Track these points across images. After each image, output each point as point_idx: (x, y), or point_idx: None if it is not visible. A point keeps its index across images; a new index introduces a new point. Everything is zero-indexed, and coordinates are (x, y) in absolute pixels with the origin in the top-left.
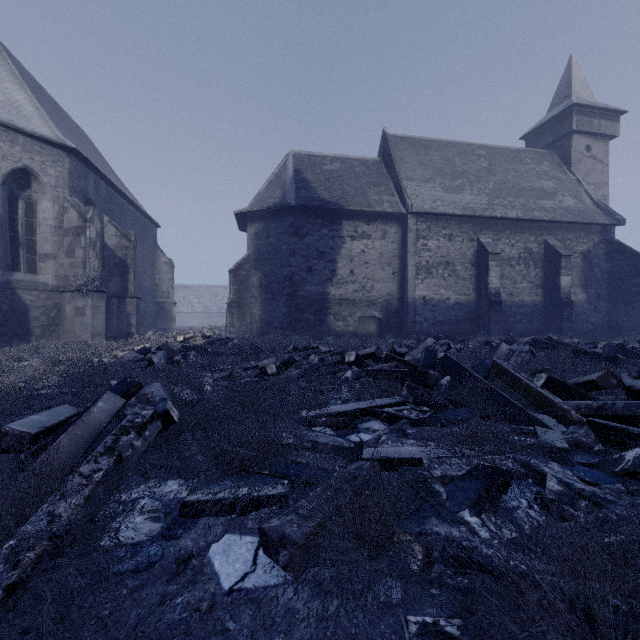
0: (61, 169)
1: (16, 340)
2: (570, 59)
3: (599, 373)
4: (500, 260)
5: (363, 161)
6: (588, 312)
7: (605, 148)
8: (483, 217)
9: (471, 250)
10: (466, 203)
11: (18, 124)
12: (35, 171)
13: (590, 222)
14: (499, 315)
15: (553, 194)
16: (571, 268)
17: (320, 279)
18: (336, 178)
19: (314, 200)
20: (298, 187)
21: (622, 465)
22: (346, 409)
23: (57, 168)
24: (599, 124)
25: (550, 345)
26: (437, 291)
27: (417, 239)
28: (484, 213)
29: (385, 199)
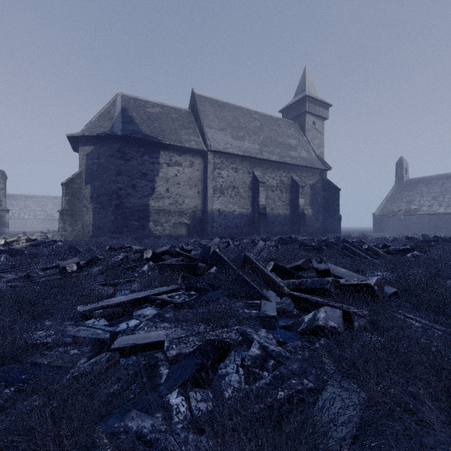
0: None
1: None
2: (305, 68)
3: (303, 260)
4: (266, 187)
5: (177, 110)
6: (313, 221)
7: (322, 125)
8: (256, 158)
9: (249, 179)
10: (246, 148)
11: None
12: None
13: (314, 167)
14: (265, 222)
15: (296, 148)
16: (305, 194)
17: (142, 194)
18: (156, 119)
19: (137, 133)
20: (124, 121)
21: (302, 326)
22: (124, 300)
23: None
24: (319, 110)
25: (289, 241)
26: (227, 206)
27: (214, 169)
28: (257, 155)
29: (192, 139)
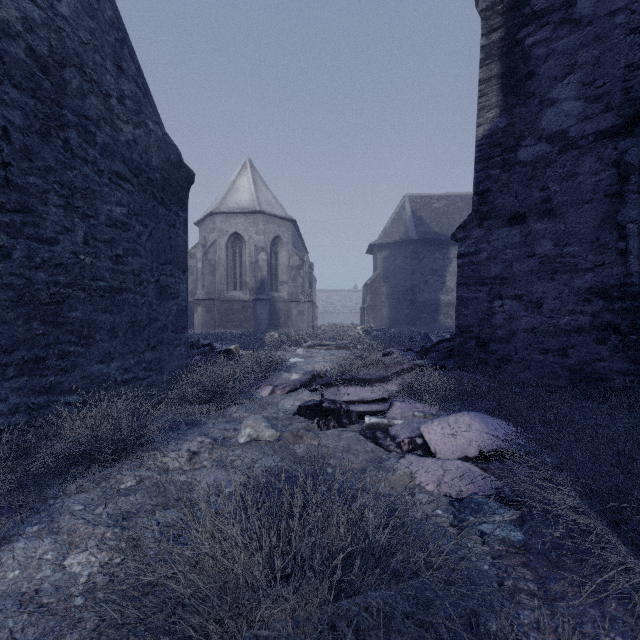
0: (289, 233)
1: (274, 328)
2: None
3: None
4: None
5: (463, 197)
6: None
7: None
8: None
9: None
10: None
11: (274, 212)
12: (280, 236)
13: None
14: None
15: None
16: None
17: (433, 289)
18: (443, 214)
19: (429, 234)
20: (416, 224)
21: None
22: None
23: (288, 233)
24: None
25: None
26: None
27: None
28: None
29: None
